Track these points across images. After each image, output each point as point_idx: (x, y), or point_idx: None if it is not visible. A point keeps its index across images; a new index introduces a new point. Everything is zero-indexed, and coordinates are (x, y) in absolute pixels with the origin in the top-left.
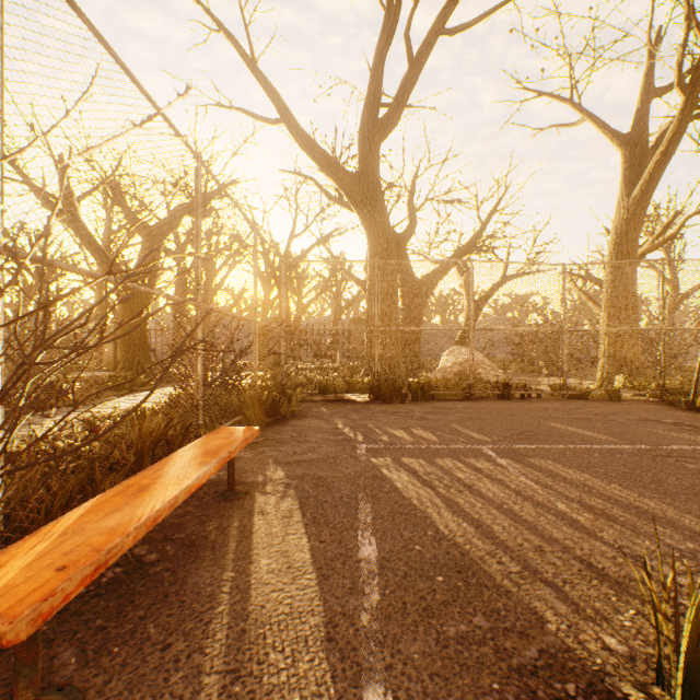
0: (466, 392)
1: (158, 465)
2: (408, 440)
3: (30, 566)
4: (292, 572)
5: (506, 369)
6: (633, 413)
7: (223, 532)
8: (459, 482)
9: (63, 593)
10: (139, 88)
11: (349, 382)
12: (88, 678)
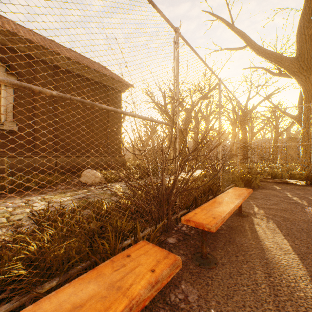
0: None
1: (219, 196)
2: None
3: (204, 215)
4: (283, 251)
5: None
6: None
7: (242, 227)
8: None
9: (218, 224)
10: (204, 63)
11: (291, 173)
12: (214, 254)
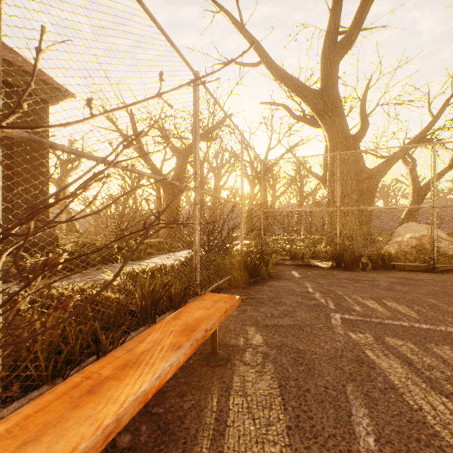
0: (429, 264)
1: (133, 341)
2: (383, 313)
3: None
4: None
5: None
6: None
7: (198, 415)
8: None
9: None
10: (143, 8)
11: (314, 251)
12: None
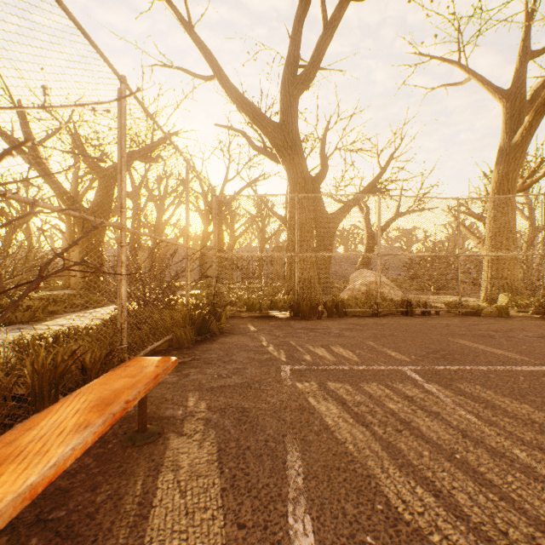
0: (374, 309)
1: (16, 431)
2: (330, 359)
3: None
4: None
5: (400, 288)
6: (529, 330)
7: (116, 505)
8: (394, 417)
9: None
10: None
11: (272, 300)
12: None
